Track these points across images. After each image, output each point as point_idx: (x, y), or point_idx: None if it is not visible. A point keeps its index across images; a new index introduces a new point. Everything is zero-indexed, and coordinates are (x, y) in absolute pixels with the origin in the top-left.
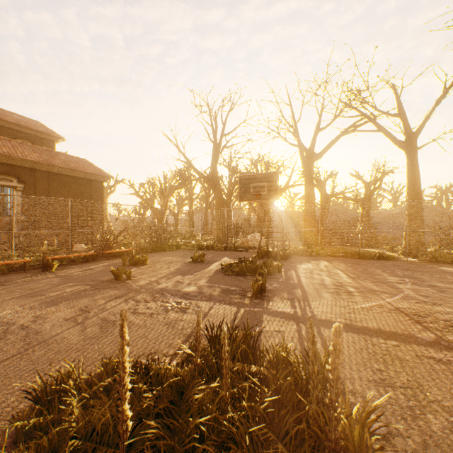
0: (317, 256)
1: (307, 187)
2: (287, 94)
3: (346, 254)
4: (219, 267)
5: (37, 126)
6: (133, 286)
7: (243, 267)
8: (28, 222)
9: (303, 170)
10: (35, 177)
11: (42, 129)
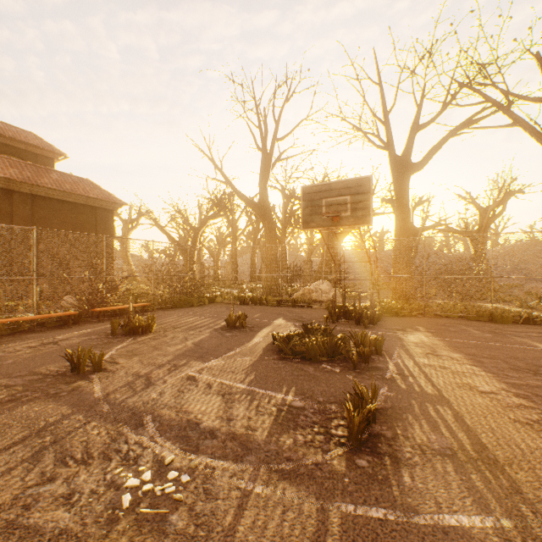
0: (421, 317)
1: (400, 213)
2: (376, 64)
3: (468, 314)
4: (270, 340)
5: (30, 138)
6: (93, 391)
7: (313, 344)
8: (2, 265)
9: (395, 186)
10: (12, 201)
11: (37, 143)
